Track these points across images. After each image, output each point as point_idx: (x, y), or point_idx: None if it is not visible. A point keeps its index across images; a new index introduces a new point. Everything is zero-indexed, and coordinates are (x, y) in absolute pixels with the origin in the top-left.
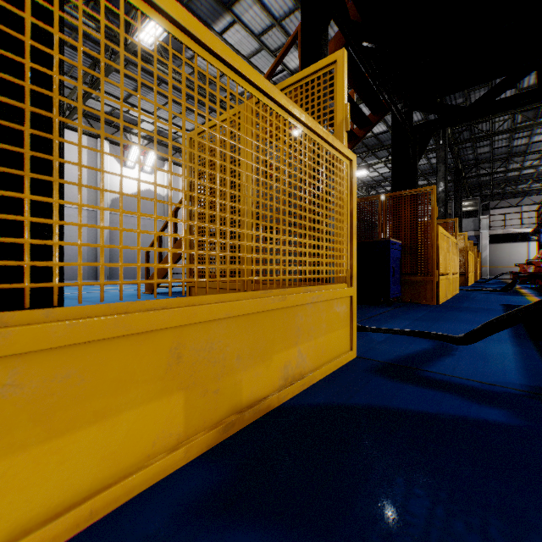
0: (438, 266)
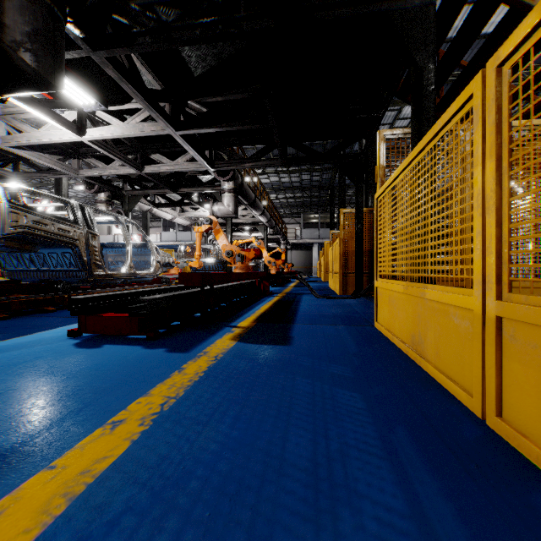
0: (376, 262)
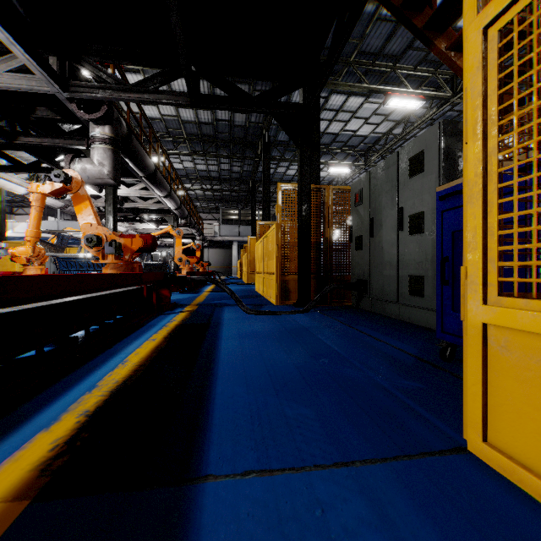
0: (469, 242)
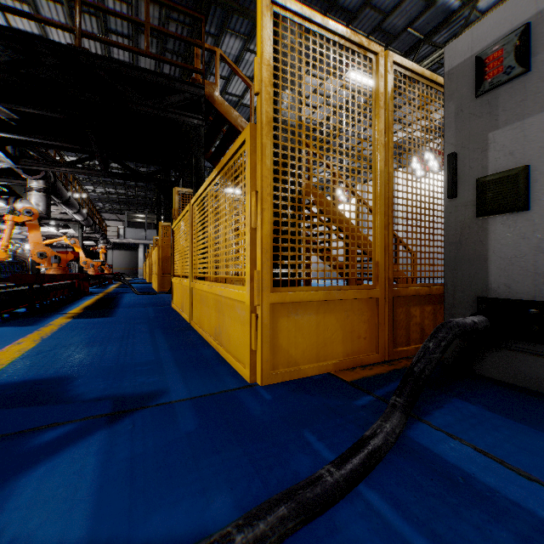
0: (173, 267)
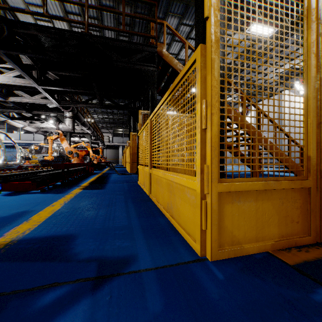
0: (138, 159)
